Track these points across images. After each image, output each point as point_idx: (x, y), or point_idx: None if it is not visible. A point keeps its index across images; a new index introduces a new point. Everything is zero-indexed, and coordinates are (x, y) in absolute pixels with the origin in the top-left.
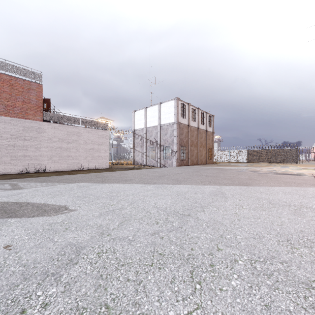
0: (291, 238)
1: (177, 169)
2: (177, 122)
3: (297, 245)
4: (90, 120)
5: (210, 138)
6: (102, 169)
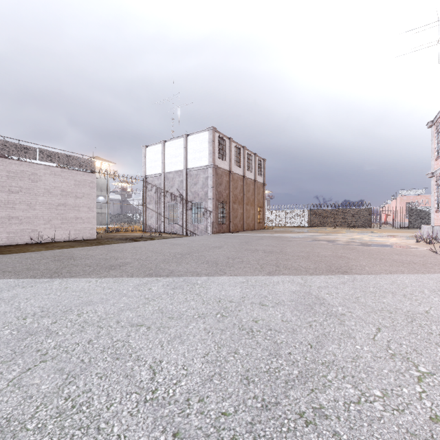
0: None
1: (213, 239)
2: (214, 165)
3: None
4: (59, 154)
5: (261, 192)
6: (82, 241)
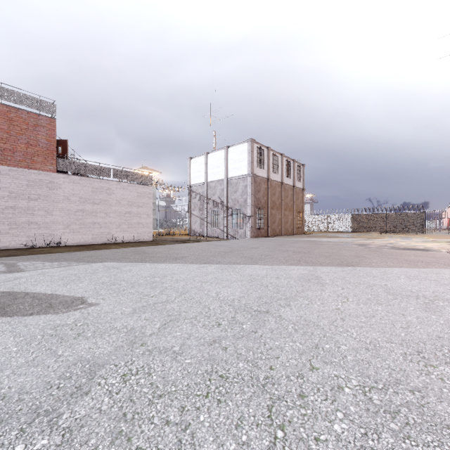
0: (423, 350)
1: (251, 242)
2: (252, 174)
3: (434, 361)
4: (126, 171)
5: (300, 197)
6: (143, 242)
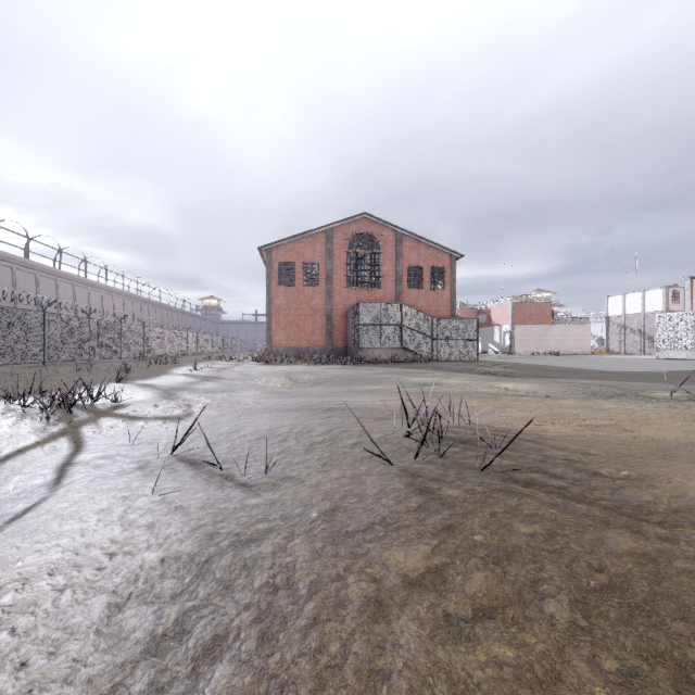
0: None
1: None
2: (666, 311)
3: None
4: (577, 319)
5: None
6: (588, 354)
